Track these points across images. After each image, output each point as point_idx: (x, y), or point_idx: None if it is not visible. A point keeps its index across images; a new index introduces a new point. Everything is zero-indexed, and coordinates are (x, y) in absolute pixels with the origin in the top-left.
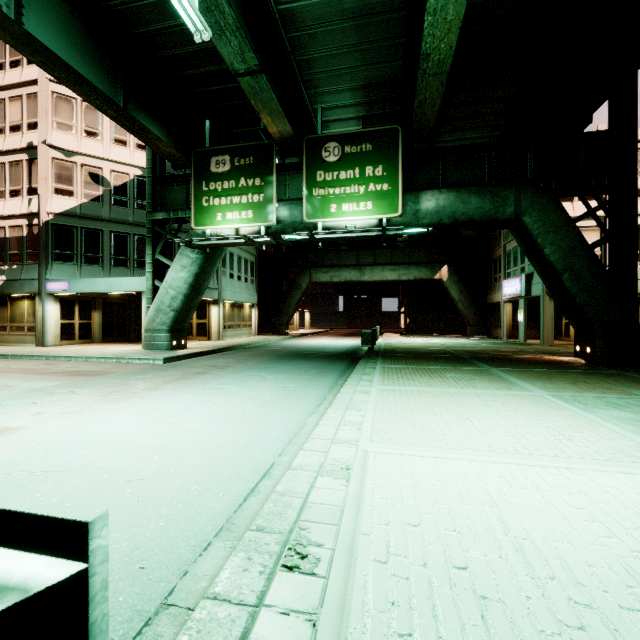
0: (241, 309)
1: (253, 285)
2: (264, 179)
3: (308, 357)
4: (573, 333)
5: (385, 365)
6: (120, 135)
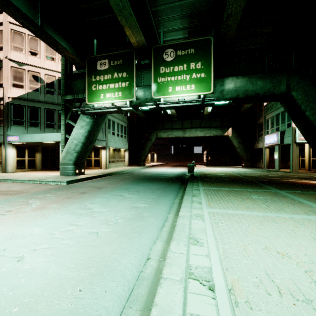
0: (119, 152)
1: (126, 139)
2: (128, 73)
3: (155, 180)
4: (307, 165)
5: (205, 187)
6: (50, 54)
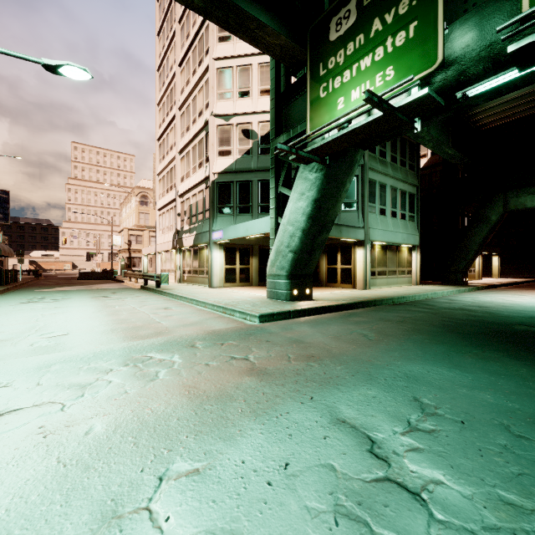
0: (396, 252)
1: (413, 222)
2: None
3: (534, 348)
4: None
5: None
6: (265, 85)
